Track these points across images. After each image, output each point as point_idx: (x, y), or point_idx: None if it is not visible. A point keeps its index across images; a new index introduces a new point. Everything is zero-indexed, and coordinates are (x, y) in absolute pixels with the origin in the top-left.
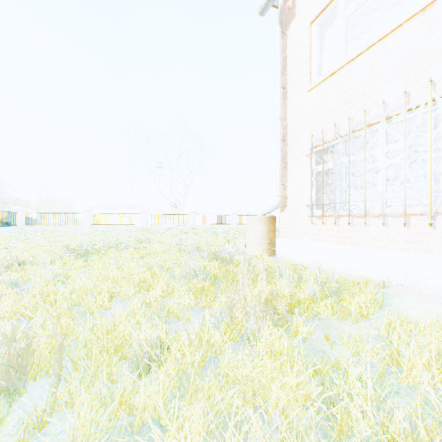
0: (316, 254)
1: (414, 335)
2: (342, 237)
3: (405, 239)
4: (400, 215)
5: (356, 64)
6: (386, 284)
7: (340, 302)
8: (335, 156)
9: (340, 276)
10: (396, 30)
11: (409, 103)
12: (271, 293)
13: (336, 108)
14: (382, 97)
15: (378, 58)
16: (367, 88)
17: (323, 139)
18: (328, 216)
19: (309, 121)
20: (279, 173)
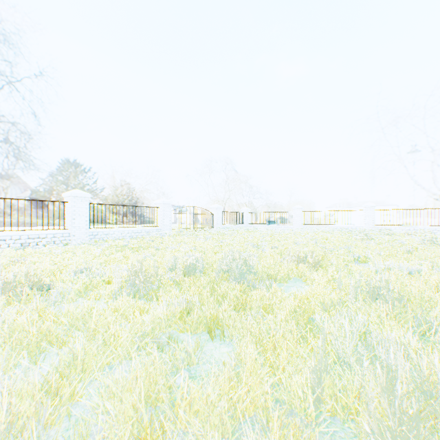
0: None
1: None
2: None
3: None
4: None
5: None
6: None
7: None
8: None
9: None
10: None
11: None
12: None
13: None
14: None
15: None
16: None
17: None
18: None
19: None
20: None
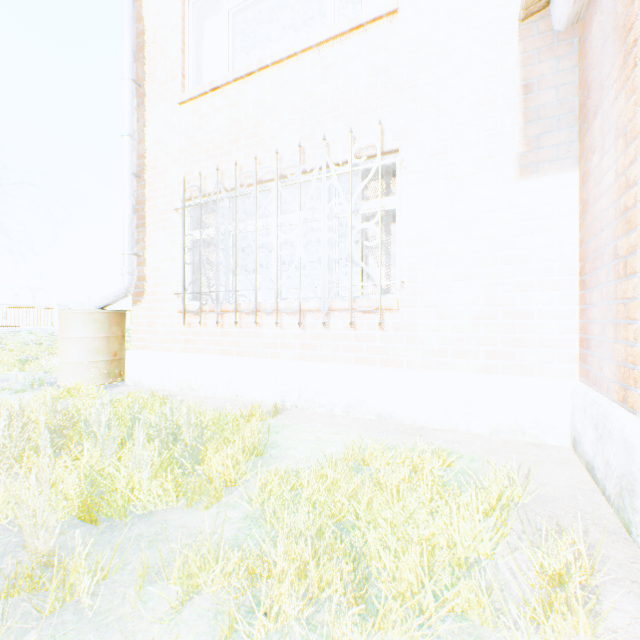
0: (192, 374)
1: (298, 494)
2: (229, 345)
3: (301, 344)
4: (297, 311)
5: (246, 87)
6: (280, 408)
7: (204, 462)
8: (218, 218)
9: (223, 406)
10: (292, 60)
11: (306, 163)
12: (18, 499)
13: (221, 144)
14: (277, 145)
15: (273, 89)
16: (260, 127)
17: (203, 188)
18: (209, 312)
19: (183, 155)
20: (129, 232)
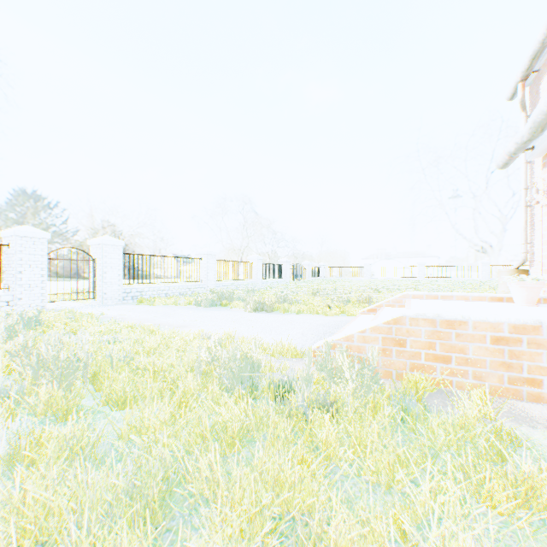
0: None
1: None
2: None
3: None
4: None
5: None
6: None
7: None
8: None
9: None
10: None
11: None
12: None
13: None
14: None
15: None
16: None
17: None
18: None
19: None
20: (522, 234)
